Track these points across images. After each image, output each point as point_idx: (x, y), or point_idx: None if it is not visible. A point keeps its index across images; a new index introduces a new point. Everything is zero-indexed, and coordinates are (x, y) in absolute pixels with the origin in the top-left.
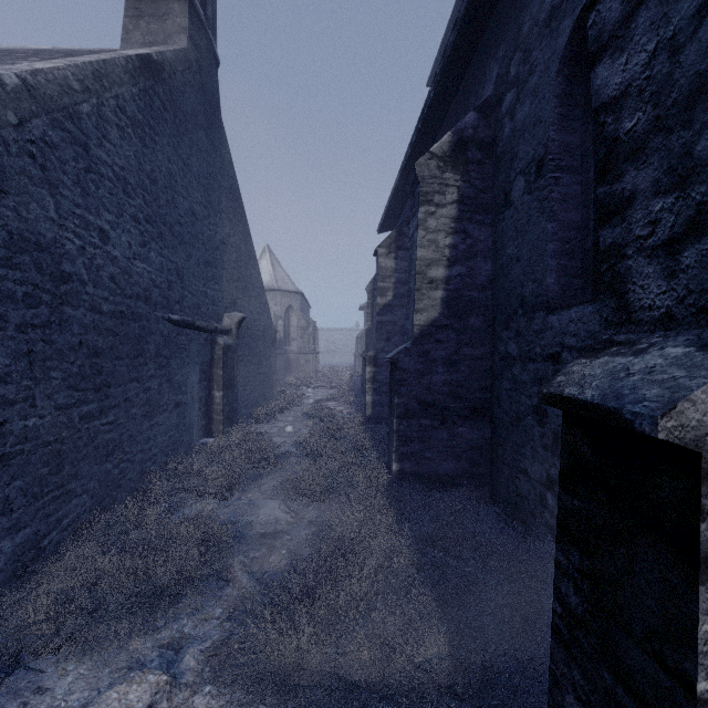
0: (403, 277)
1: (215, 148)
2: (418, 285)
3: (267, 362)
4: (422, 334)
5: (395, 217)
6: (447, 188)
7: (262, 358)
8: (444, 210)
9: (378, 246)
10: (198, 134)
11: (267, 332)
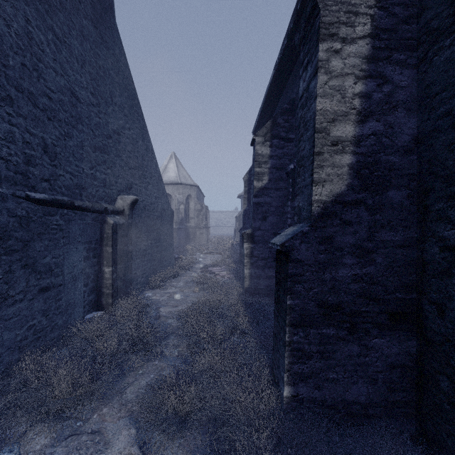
0: (277, 162)
1: (106, 45)
2: (318, 148)
3: (164, 236)
4: (323, 213)
5: (267, 119)
6: (357, 17)
7: (160, 234)
8: (352, 47)
9: (255, 135)
10: (82, 21)
11: (164, 213)
